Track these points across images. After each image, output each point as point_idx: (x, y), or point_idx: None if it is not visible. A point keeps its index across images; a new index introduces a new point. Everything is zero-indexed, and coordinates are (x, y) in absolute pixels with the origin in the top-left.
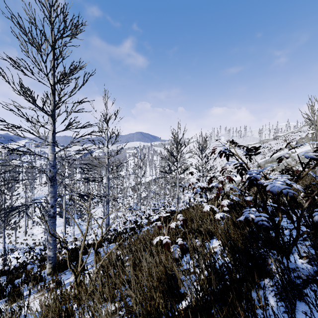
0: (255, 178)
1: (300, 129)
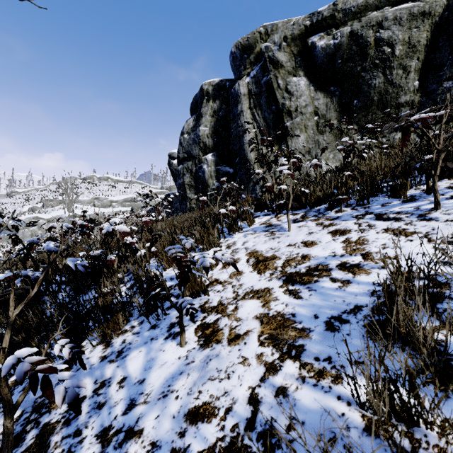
0: (35, 244)
1: (48, 188)
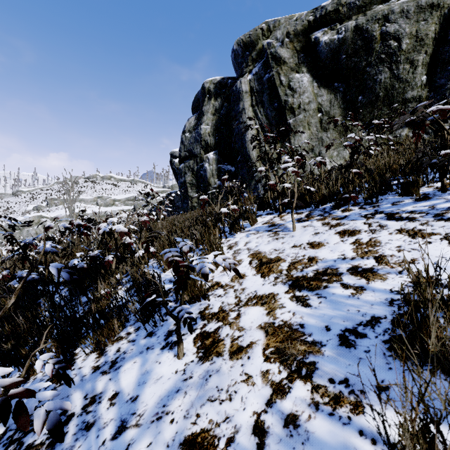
0: (30, 244)
1: (52, 187)
